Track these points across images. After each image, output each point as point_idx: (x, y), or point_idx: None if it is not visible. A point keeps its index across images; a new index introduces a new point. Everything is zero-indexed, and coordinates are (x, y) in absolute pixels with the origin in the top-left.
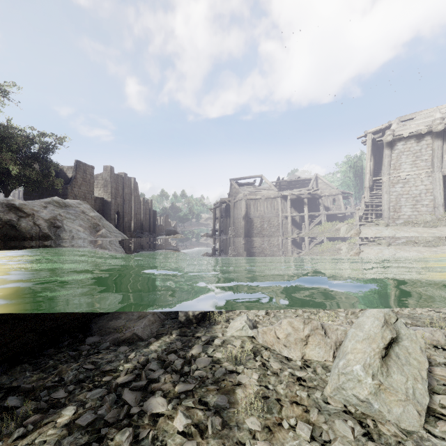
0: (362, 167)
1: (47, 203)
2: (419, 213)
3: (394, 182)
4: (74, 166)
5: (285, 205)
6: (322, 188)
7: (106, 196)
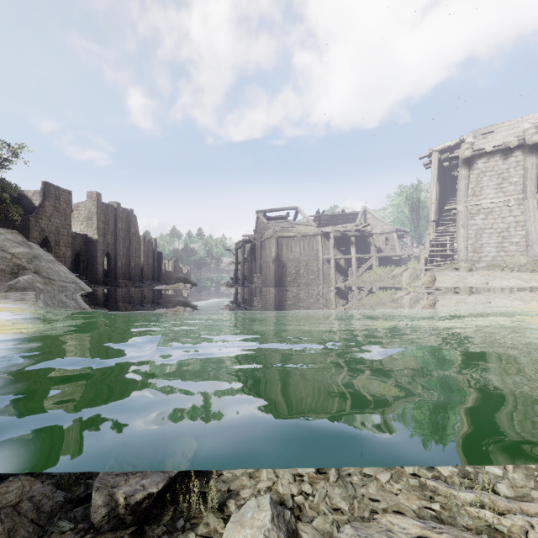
0: (419, 199)
1: None
2: (507, 254)
3: (474, 212)
4: (41, 189)
5: (327, 246)
6: (372, 224)
7: (90, 232)
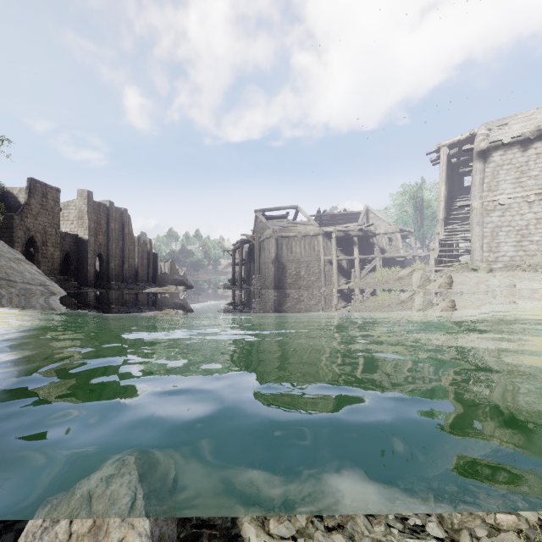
0: (422, 199)
1: None
2: (527, 253)
3: (489, 208)
4: (27, 186)
5: (328, 246)
6: (374, 224)
7: (81, 232)
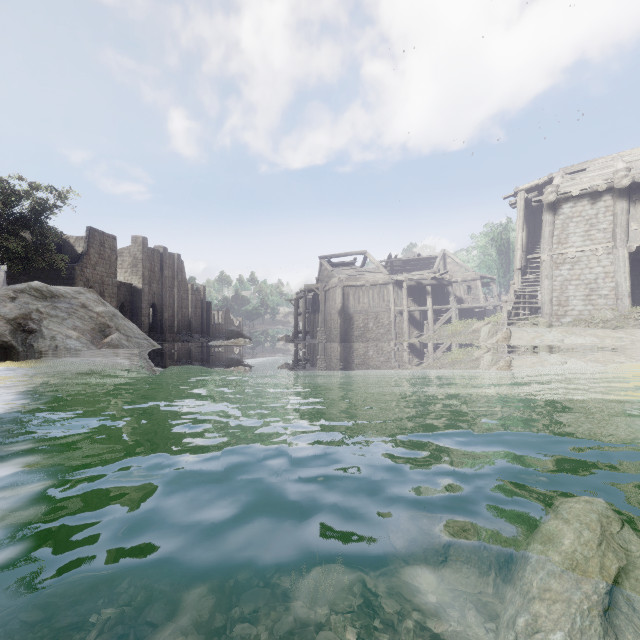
0: (508, 241)
1: (19, 292)
2: (595, 308)
3: (559, 261)
4: (86, 235)
5: (399, 296)
6: (452, 270)
7: (135, 280)
